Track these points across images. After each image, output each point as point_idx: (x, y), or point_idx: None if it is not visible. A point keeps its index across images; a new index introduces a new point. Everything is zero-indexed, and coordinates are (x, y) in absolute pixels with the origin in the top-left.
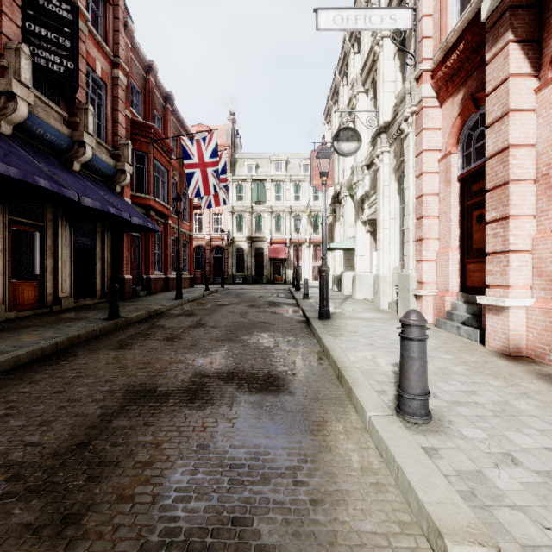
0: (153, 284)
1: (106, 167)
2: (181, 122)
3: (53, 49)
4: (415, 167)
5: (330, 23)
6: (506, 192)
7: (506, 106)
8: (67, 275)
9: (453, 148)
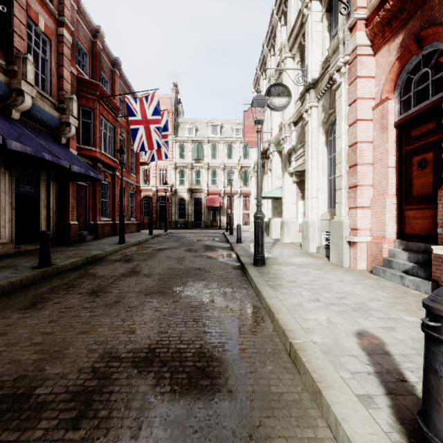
0: (101, 229)
1: (50, 119)
2: (128, 86)
3: None
4: (348, 116)
5: None
6: None
7: None
8: (7, 221)
9: (389, 94)
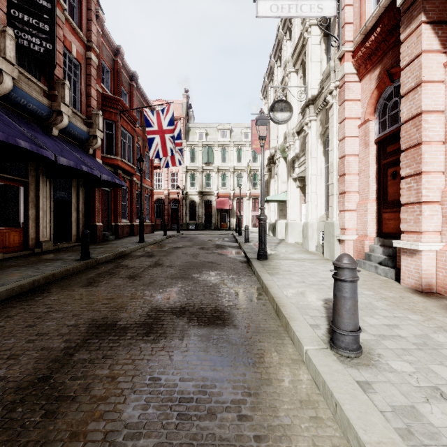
0: (121, 230)
1: (80, 133)
2: (144, 96)
3: (34, 32)
4: (338, 132)
5: (268, 11)
6: (419, 152)
7: (419, 78)
8: (47, 223)
9: (370, 116)
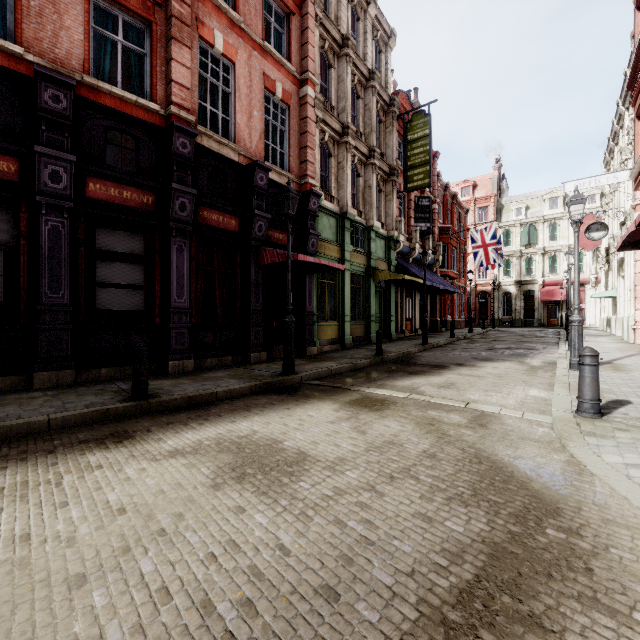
0: (448, 324)
1: (431, 261)
2: (460, 205)
3: (423, 221)
4: (633, 256)
5: (572, 188)
6: None
7: None
8: (418, 318)
9: None
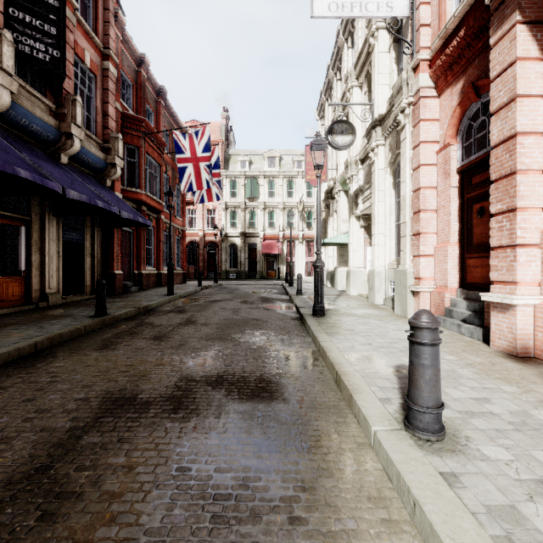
0: (145, 279)
1: (96, 161)
2: (174, 116)
3: (37, 36)
4: (412, 160)
5: (325, 11)
6: (513, 183)
7: (513, 91)
8: (55, 271)
9: (452, 140)
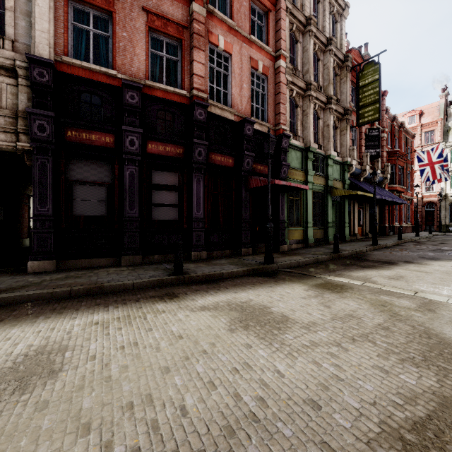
0: (395, 229)
1: (380, 179)
2: (407, 132)
3: (372, 148)
4: None
5: None
6: None
7: None
8: (368, 225)
9: None
